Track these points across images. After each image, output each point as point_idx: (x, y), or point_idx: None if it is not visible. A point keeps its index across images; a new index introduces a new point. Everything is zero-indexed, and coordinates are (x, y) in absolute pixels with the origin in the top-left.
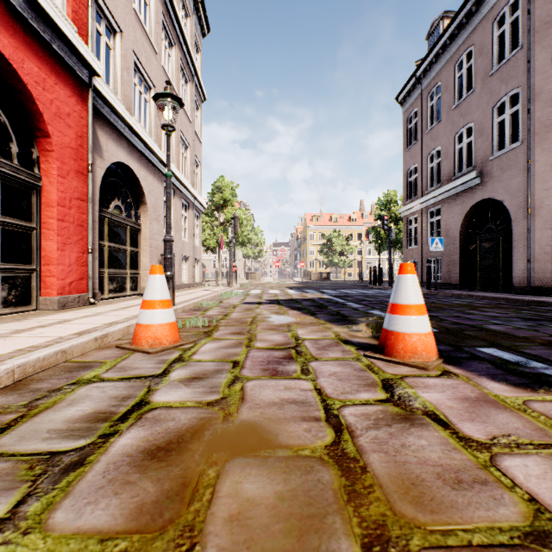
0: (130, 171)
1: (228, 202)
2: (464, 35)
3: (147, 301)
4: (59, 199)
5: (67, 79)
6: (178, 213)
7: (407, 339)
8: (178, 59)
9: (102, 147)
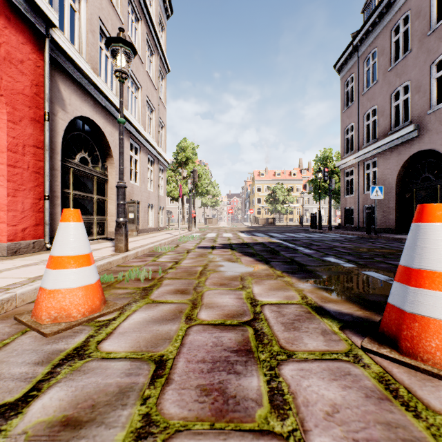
0: (96, 126)
1: (190, 160)
2: (400, 2)
3: (54, 257)
4: (9, 145)
5: (20, 26)
6: (144, 166)
7: None
8: (143, 33)
9: (64, 100)
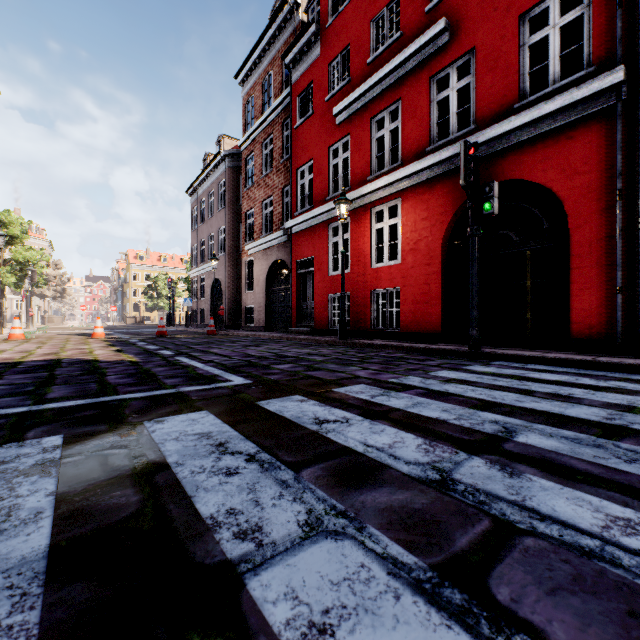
0: None
1: (17, 238)
2: (211, 181)
3: (15, 327)
4: None
5: None
6: None
7: (96, 333)
8: None
9: None
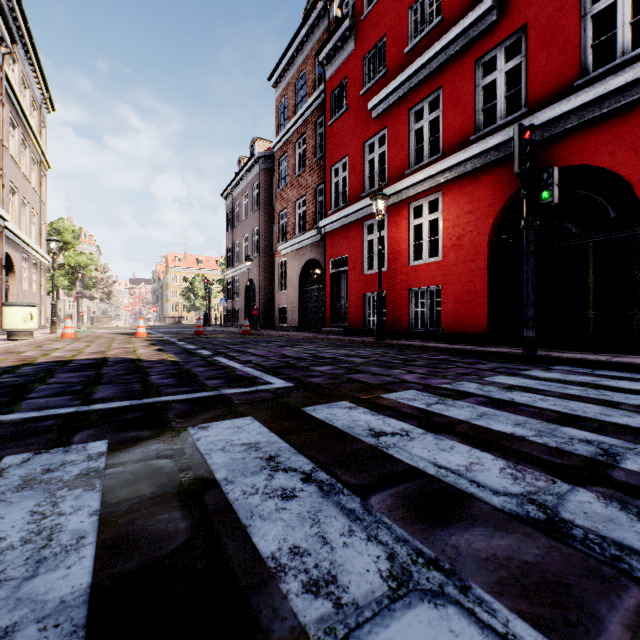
0: (7, 254)
1: (69, 244)
2: (245, 183)
3: (67, 327)
4: None
5: None
6: (31, 272)
7: (139, 333)
8: (31, 156)
9: None
